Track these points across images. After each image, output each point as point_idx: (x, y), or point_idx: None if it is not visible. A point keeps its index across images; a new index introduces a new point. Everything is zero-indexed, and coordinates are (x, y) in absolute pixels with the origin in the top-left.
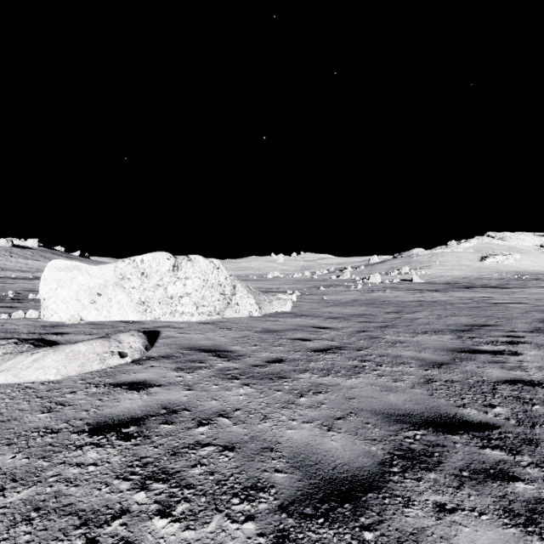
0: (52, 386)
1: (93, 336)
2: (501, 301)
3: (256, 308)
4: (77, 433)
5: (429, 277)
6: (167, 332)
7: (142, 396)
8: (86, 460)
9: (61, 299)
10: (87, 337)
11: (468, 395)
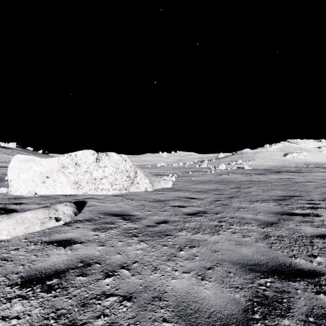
0: (2, 244)
1: (41, 205)
2: (300, 180)
3: (149, 185)
4: (11, 286)
5: (254, 166)
6: (91, 202)
7: (67, 252)
8: (11, 313)
9: (22, 180)
10: (37, 206)
11: (295, 247)
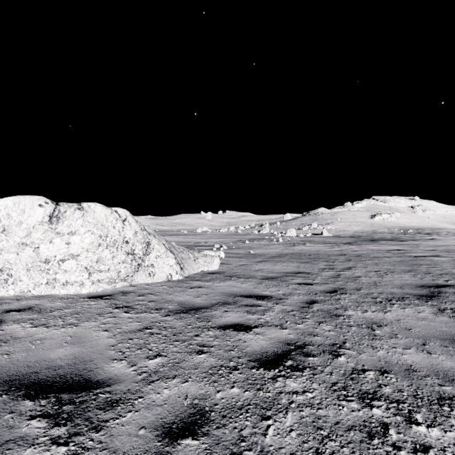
0: None
1: None
2: (418, 254)
3: (176, 269)
4: None
5: (335, 231)
6: (12, 325)
7: None
8: None
9: None
10: None
11: None
